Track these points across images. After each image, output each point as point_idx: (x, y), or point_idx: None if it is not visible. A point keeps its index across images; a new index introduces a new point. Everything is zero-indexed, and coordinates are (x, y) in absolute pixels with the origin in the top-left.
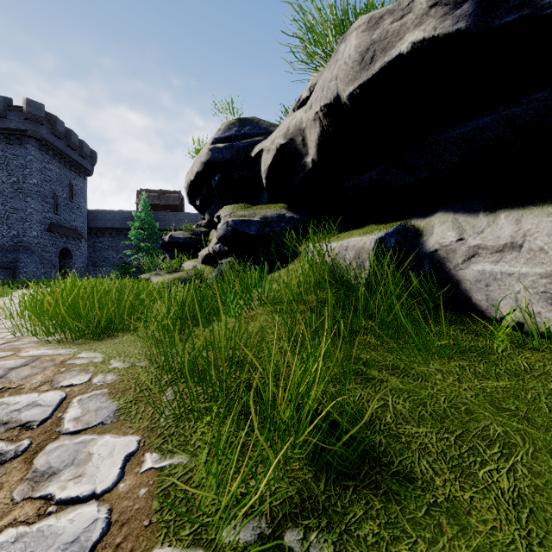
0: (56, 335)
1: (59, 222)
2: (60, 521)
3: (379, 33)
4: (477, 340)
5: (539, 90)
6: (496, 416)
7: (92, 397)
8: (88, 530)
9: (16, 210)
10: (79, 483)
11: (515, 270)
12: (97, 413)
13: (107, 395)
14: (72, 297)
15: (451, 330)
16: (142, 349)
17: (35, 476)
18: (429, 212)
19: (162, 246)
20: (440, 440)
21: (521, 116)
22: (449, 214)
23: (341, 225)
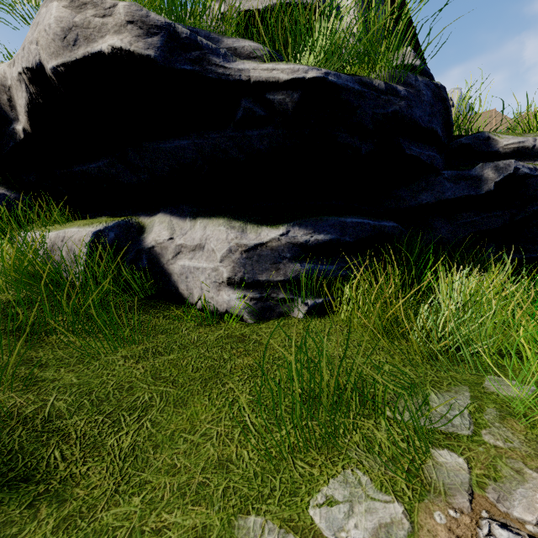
0: None
1: None
2: None
3: (82, 19)
4: (172, 323)
5: (215, 132)
6: (151, 385)
7: None
8: None
9: None
10: None
11: (200, 265)
12: None
13: None
14: None
15: (156, 317)
16: None
17: None
18: (155, 212)
19: None
20: (88, 424)
21: (206, 148)
22: (168, 216)
23: (77, 213)
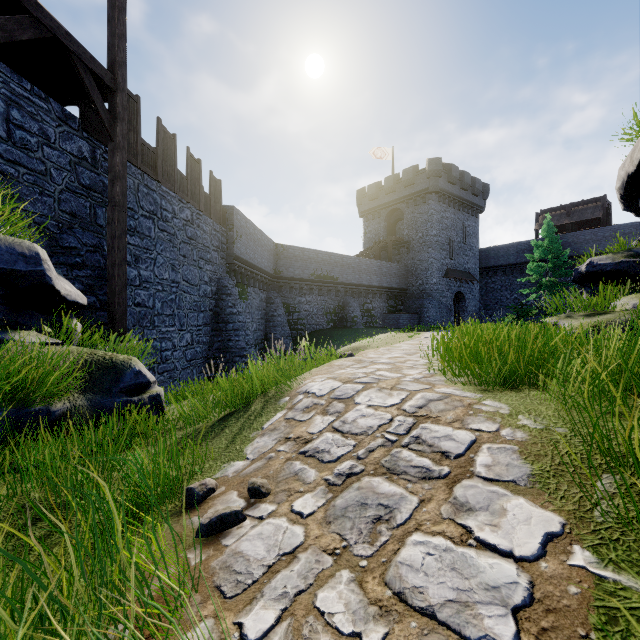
0: (460, 378)
1: (453, 267)
2: (480, 558)
3: None
4: None
5: None
6: None
7: (501, 449)
8: (508, 586)
9: (421, 261)
10: (495, 533)
11: None
12: (508, 469)
13: (517, 453)
14: (474, 342)
15: None
16: (557, 412)
17: (456, 503)
18: None
19: (575, 279)
20: None
21: None
22: None
23: None
